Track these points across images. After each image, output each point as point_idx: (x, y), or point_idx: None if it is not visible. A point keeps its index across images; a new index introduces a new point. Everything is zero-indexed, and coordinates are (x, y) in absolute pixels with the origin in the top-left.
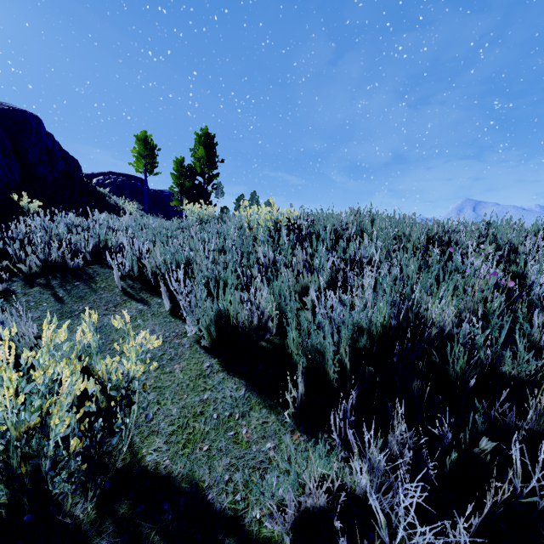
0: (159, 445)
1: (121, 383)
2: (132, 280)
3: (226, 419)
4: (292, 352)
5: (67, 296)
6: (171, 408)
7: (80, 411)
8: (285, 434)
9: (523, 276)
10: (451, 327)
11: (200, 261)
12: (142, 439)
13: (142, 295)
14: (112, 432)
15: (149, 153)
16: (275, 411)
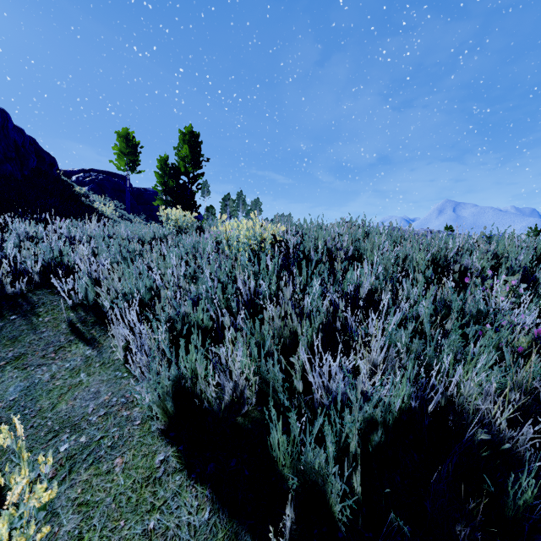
0: None
1: None
2: (85, 311)
3: None
4: (277, 458)
5: None
6: None
7: None
8: None
9: None
10: (505, 427)
11: (164, 294)
12: None
13: (94, 333)
14: None
15: (131, 150)
16: None
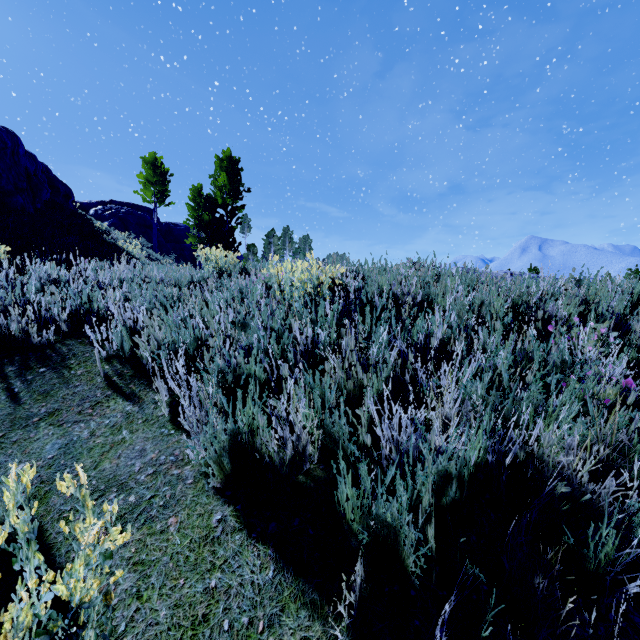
0: None
1: (54, 628)
2: (121, 363)
3: (243, 632)
4: (346, 513)
5: (25, 391)
6: (157, 607)
7: None
8: None
9: None
10: (586, 480)
11: (212, 343)
12: None
13: (133, 387)
14: None
15: (159, 179)
16: (321, 615)
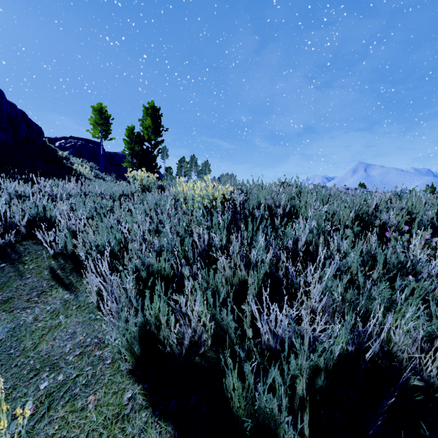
0: None
1: None
2: (64, 259)
3: None
4: (233, 400)
5: None
6: None
7: None
8: None
9: None
10: (435, 374)
11: (131, 246)
12: None
13: (71, 278)
14: None
15: (104, 122)
16: None
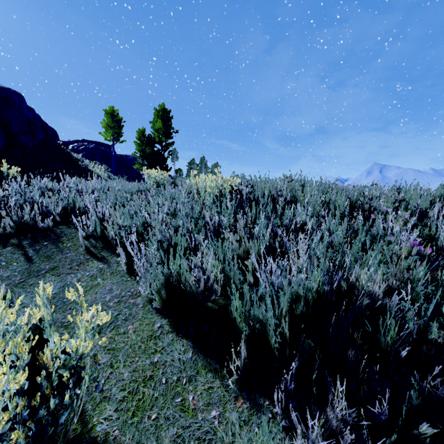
0: (109, 413)
1: (69, 363)
2: (95, 240)
3: (174, 384)
4: (236, 318)
5: (36, 255)
6: (123, 372)
7: (21, 404)
8: (229, 401)
9: (435, 240)
10: (381, 297)
11: (154, 225)
12: (94, 406)
13: (103, 254)
14: (56, 420)
15: (115, 124)
16: (220, 376)
